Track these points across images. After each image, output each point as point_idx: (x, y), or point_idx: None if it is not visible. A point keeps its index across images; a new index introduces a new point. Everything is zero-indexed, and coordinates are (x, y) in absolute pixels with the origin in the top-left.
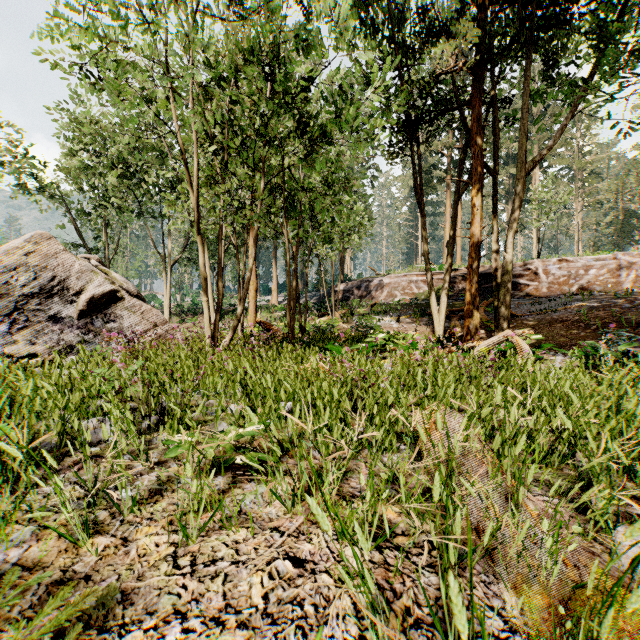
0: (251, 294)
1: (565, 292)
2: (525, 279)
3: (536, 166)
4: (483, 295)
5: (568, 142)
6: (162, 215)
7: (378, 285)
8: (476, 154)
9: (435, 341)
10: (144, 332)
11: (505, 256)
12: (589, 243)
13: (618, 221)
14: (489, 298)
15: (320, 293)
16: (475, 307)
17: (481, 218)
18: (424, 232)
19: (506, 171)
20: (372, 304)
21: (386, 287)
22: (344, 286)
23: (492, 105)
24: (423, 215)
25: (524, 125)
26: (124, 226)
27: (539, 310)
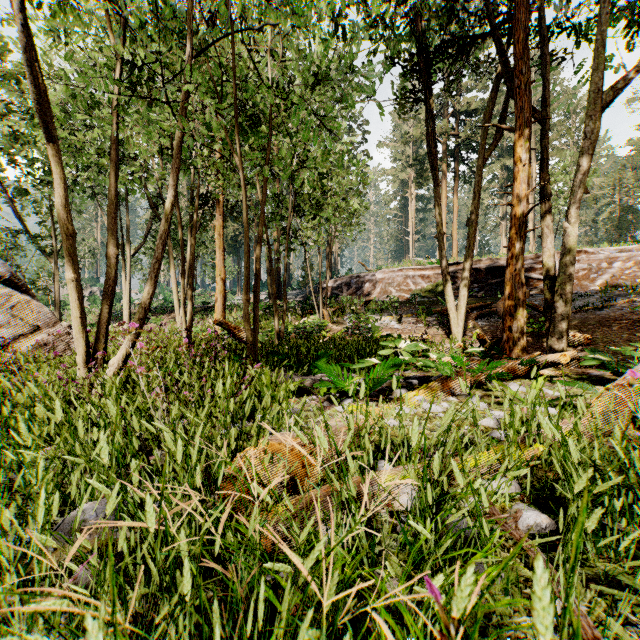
0: (218, 287)
1: (586, 288)
2: (538, 273)
3: (616, 96)
4: (490, 291)
5: (567, 132)
6: (120, 197)
7: (370, 281)
8: (523, 87)
9: (462, 348)
10: (17, 339)
11: (567, 228)
12: (584, 240)
13: (615, 217)
14: (498, 295)
15: (306, 291)
16: (520, 301)
17: (529, 177)
18: (438, 206)
19: (502, 163)
20: (366, 301)
21: (379, 283)
22: (332, 282)
23: (539, 26)
24: (437, 184)
25: (601, 35)
26: (80, 212)
27: (578, 307)
